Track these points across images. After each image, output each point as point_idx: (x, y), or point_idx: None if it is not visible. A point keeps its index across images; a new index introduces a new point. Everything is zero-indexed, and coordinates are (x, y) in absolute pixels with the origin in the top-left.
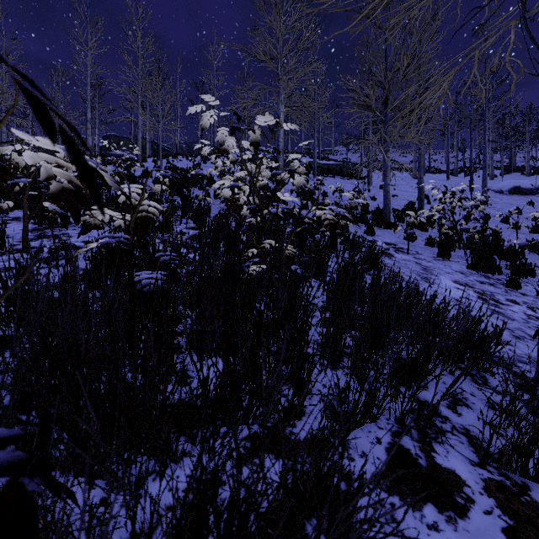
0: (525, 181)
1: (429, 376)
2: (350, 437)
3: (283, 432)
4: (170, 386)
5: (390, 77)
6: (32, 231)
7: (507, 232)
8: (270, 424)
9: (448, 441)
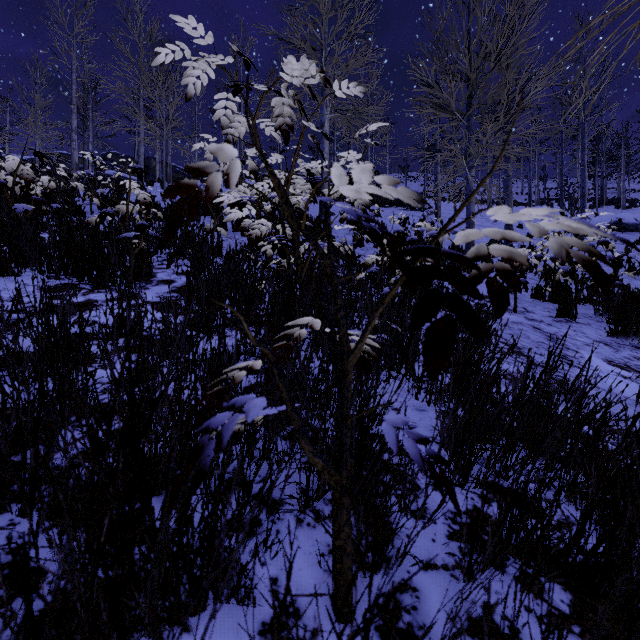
0: (628, 215)
1: None
2: None
3: None
4: None
5: (478, 62)
6: None
7: (624, 279)
8: None
9: None
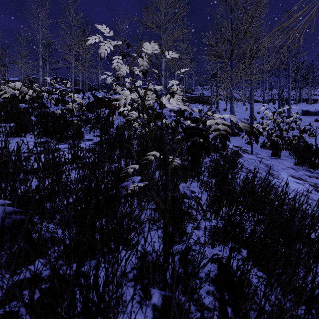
0: (311, 107)
1: None
2: None
3: None
4: None
5: (235, 35)
6: None
7: (307, 139)
8: None
9: None
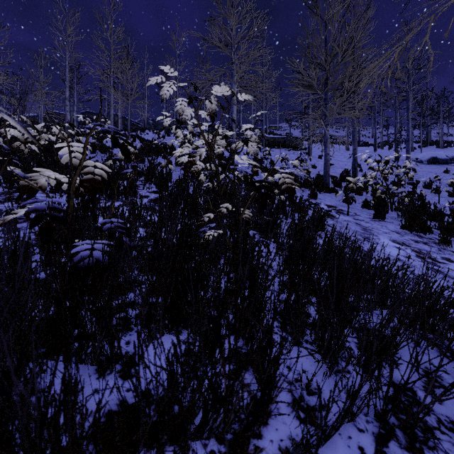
0: (441, 153)
1: (396, 348)
2: (329, 449)
3: (246, 448)
4: (110, 379)
5: (330, 59)
6: (1, 194)
7: (429, 196)
8: (230, 435)
9: (445, 450)
